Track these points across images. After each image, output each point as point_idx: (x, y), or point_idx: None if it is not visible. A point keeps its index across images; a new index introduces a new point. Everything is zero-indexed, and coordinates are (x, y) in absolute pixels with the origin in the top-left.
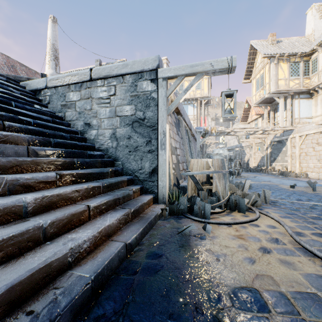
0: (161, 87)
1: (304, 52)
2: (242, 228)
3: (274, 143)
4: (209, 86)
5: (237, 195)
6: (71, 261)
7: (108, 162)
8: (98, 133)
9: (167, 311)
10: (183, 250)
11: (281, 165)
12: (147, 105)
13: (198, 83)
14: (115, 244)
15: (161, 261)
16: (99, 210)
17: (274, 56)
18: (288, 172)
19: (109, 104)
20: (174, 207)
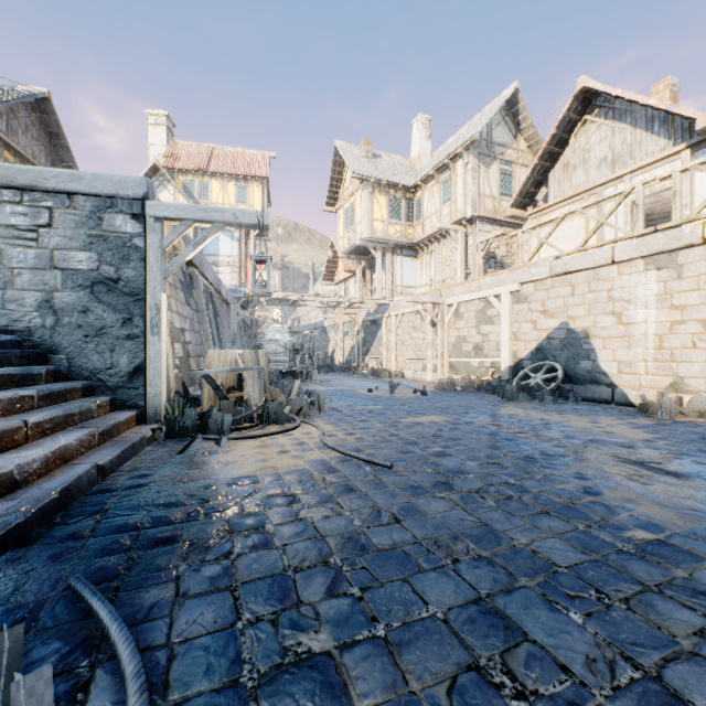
0: (152, 232)
1: (407, 186)
2: (271, 439)
3: (368, 323)
4: (264, 202)
5: (275, 402)
6: (19, 481)
7: (36, 356)
8: (6, 297)
9: (159, 501)
10: (184, 466)
11: (376, 360)
12: (125, 258)
13: (243, 192)
14: (80, 466)
15: (152, 478)
16: (41, 430)
17: (369, 180)
18: (382, 371)
19: (37, 243)
20: (176, 424)
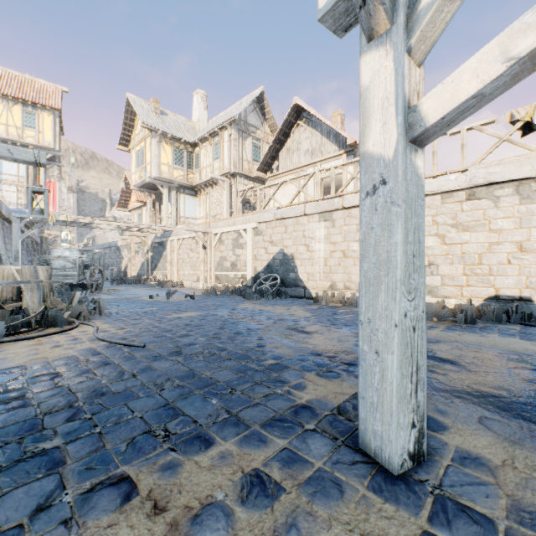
0: None
1: (188, 141)
2: (47, 338)
3: (156, 245)
4: (56, 131)
5: (55, 309)
6: None
7: None
8: None
9: None
10: None
11: (163, 273)
12: None
13: (32, 117)
14: None
15: None
16: None
17: (157, 131)
18: (166, 282)
19: None
20: None
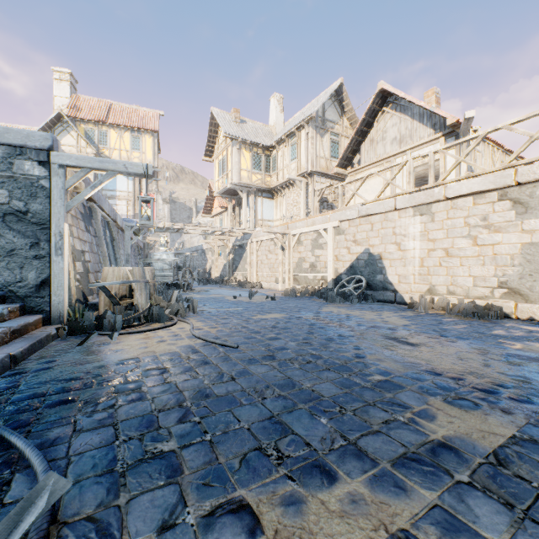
0: (56, 176)
1: (266, 145)
2: (153, 333)
3: (237, 247)
4: (155, 150)
5: (158, 306)
6: None
7: None
8: None
9: (61, 377)
10: (83, 354)
11: (242, 274)
12: (33, 195)
13: (137, 141)
14: None
15: (56, 363)
16: None
17: (237, 139)
18: (246, 283)
19: None
20: (77, 323)
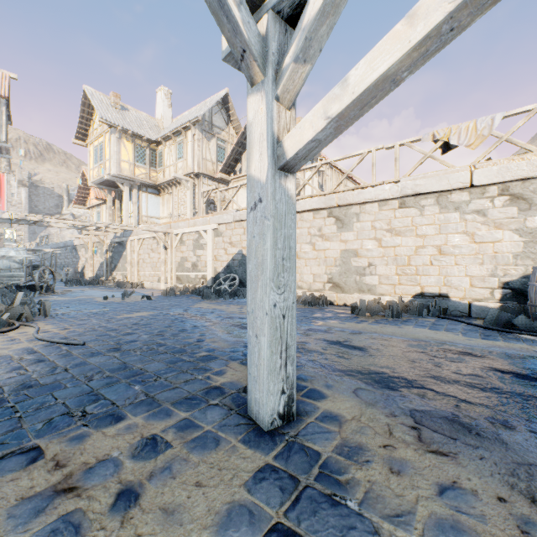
0: None
1: (151, 139)
2: None
3: (116, 244)
4: (2, 120)
5: None
6: None
7: None
8: None
9: None
10: None
11: (123, 274)
12: None
13: None
14: None
15: None
16: None
17: (117, 127)
18: (126, 283)
19: None
20: None
